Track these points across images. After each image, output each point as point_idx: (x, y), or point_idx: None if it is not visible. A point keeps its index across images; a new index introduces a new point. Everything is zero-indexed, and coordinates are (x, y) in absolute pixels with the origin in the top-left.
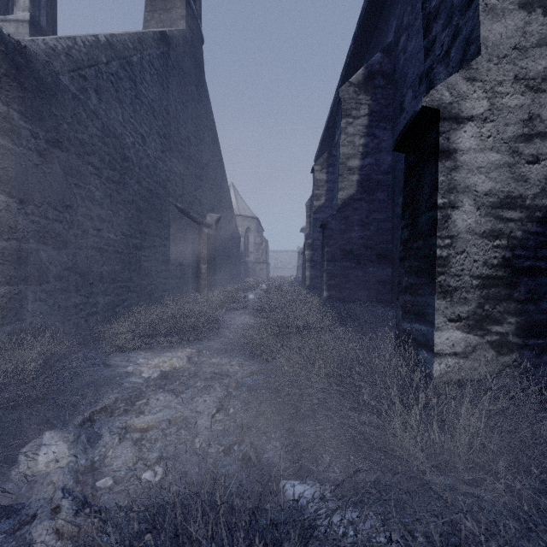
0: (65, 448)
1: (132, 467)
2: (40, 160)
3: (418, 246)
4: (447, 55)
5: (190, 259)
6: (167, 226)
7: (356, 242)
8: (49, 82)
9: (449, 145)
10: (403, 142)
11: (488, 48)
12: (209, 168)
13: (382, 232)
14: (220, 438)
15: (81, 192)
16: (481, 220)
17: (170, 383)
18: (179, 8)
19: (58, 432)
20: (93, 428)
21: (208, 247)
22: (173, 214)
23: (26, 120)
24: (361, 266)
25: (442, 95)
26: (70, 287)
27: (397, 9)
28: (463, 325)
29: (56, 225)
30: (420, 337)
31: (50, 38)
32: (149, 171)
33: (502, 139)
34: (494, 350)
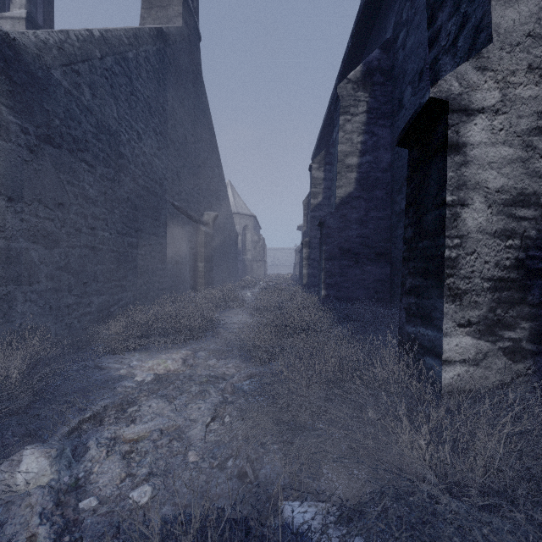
0: (46, 464)
1: (119, 484)
2: (30, 156)
3: (424, 246)
4: (454, 44)
5: (187, 257)
6: (164, 225)
7: (355, 240)
8: (39, 76)
9: (459, 139)
10: (407, 136)
11: (500, 35)
12: (207, 166)
13: (380, 231)
14: (215, 451)
15: (74, 190)
16: (493, 219)
17: (164, 387)
18: (176, 6)
19: (40, 447)
20: (80, 439)
21: (206, 245)
22: (169, 212)
23: (15, 114)
24: (360, 264)
25: (451, 85)
26: (62, 287)
27: (396, 5)
28: (473, 330)
29: (48, 223)
30: (427, 342)
31: (42, 31)
32: (145, 168)
33: (514, 132)
34: (506, 357)
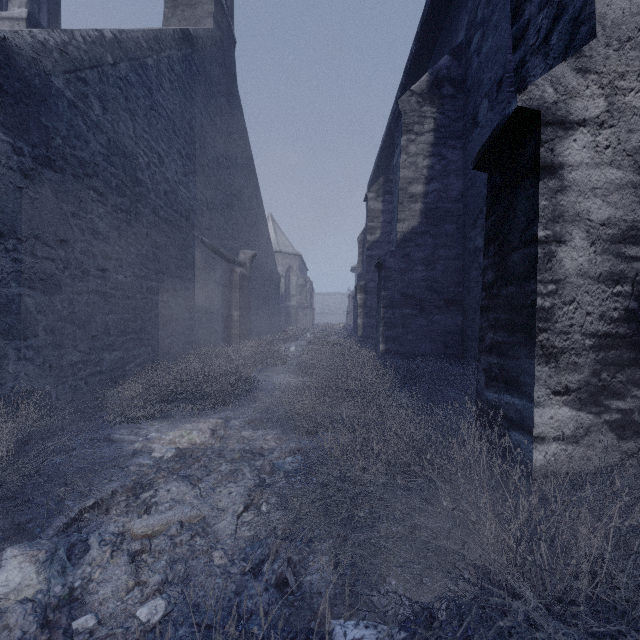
0: (32, 572)
1: (124, 596)
2: (25, 182)
3: (509, 293)
4: (546, 42)
5: (219, 304)
6: (191, 265)
7: (420, 284)
8: (36, 85)
9: (554, 159)
10: (487, 157)
11: (606, 28)
12: (243, 196)
13: (451, 273)
14: (248, 550)
15: (80, 223)
16: (597, 259)
17: (187, 466)
18: (206, 4)
19: (24, 549)
20: (80, 533)
21: (242, 290)
22: (198, 250)
23: (5, 131)
24: (426, 313)
25: (544, 91)
26: (65, 342)
27: (469, 2)
28: (573, 399)
29: (47, 264)
30: (513, 413)
31: (40, 31)
32: (167, 198)
33: (624, 151)
34: (614, 433)
